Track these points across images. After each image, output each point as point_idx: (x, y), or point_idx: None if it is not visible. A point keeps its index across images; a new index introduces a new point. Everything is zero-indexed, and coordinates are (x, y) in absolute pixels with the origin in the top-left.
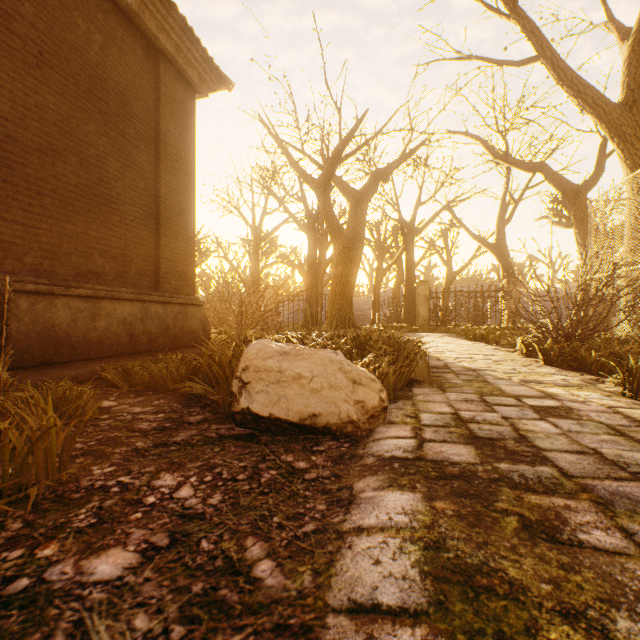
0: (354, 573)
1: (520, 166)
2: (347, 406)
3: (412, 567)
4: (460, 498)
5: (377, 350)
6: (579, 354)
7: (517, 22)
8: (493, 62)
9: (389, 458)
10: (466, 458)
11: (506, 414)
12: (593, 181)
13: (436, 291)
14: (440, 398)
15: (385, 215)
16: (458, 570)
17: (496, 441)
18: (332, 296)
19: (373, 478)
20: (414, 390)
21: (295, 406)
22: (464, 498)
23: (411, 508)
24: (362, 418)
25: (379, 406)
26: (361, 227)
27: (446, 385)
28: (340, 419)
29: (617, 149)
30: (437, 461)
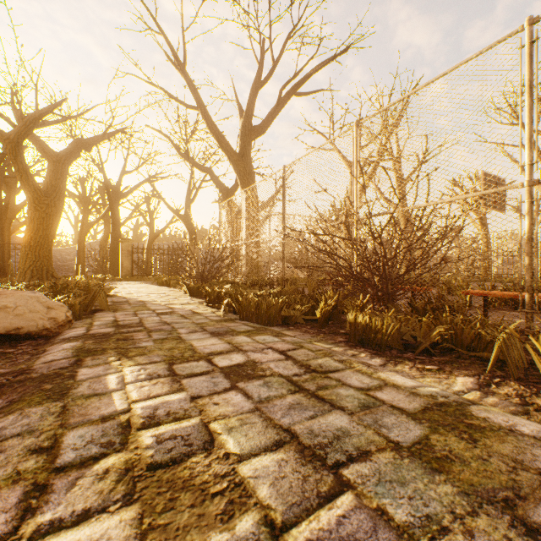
0: (46, 359)
1: (197, 167)
2: (44, 321)
3: (70, 353)
4: (98, 339)
5: (74, 294)
6: (204, 289)
7: (186, 81)
8: (173, 97)
9: (69, 337)
10: (109, 331)
11: (142, 317)
12: (235, 188)
13: (138, 247)
14: (111, 315)
15: (91, 175)
16: (87, 350)
17: (128, 325)
18: (27, 248)
19: (59, 344)
20: (97, 314)
21: (3, 324)
22: (100, 339)
23: (75, 345)
24: (54, 326)
25: (67, 319)
26: (62, 187)
27: (120, 310)
28: (38, 328)
29: (237, 177)
30: (94, 333)
